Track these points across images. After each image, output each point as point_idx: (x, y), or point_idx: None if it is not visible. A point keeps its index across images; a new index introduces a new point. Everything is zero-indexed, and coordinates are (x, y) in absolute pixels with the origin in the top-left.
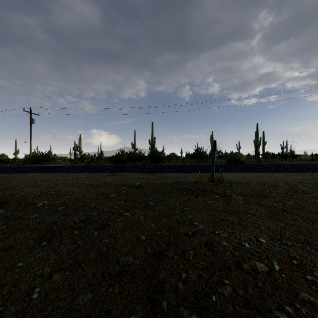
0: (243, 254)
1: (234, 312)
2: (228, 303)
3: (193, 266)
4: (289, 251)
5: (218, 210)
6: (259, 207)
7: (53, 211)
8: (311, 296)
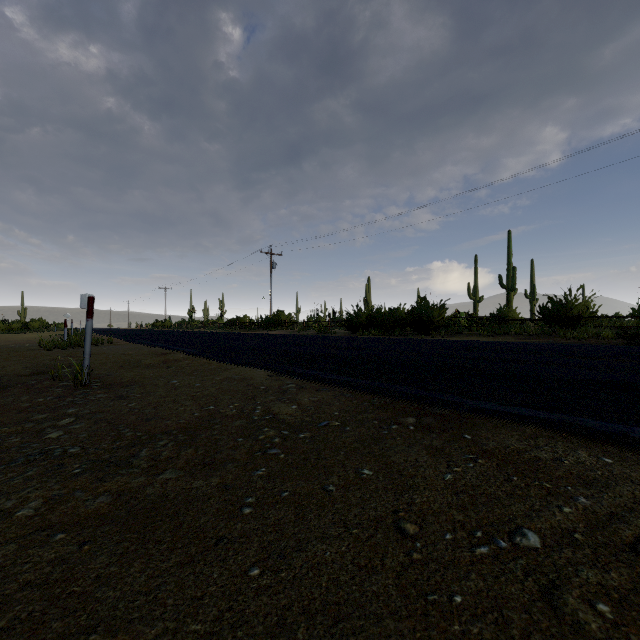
0: None
1: None
2: None
3: None
4: None
5: None
6: None
7: None
8: None
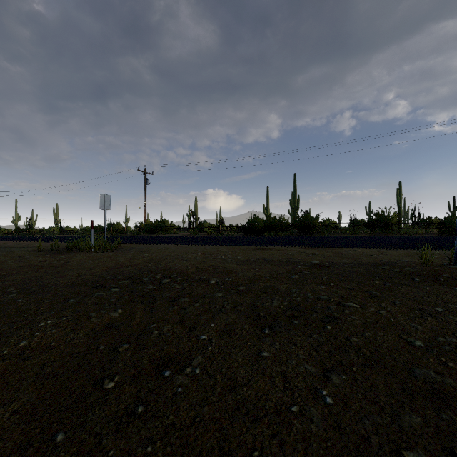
0: None
1: None
2: None
3: None
4: None
5: None
6: None
7: (237, 291)
8: None
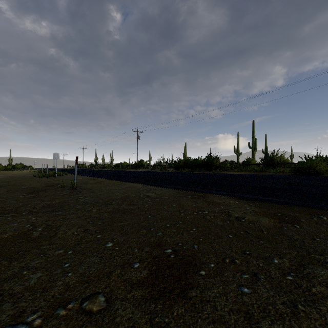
0: None
1: None
2: None
3: None
4: None
5: None
6: None
7: None
8: None
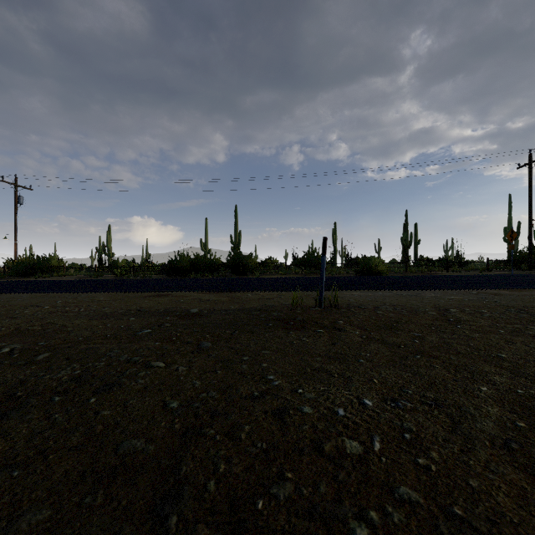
0: (331, 427)
1: (285, 527)
2: (281, 512)
3: (242, 451)
4: (404, 419)
5: (316, 353)
6: (383, 347)
7: (27, 362)
8: (416, 492)
